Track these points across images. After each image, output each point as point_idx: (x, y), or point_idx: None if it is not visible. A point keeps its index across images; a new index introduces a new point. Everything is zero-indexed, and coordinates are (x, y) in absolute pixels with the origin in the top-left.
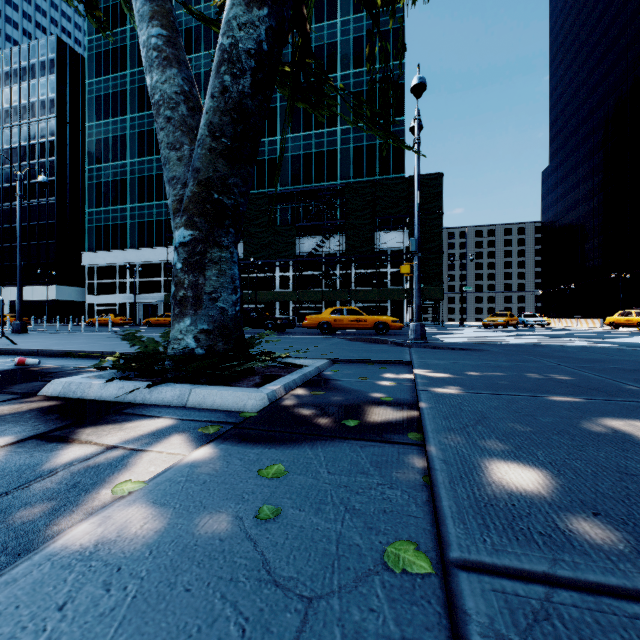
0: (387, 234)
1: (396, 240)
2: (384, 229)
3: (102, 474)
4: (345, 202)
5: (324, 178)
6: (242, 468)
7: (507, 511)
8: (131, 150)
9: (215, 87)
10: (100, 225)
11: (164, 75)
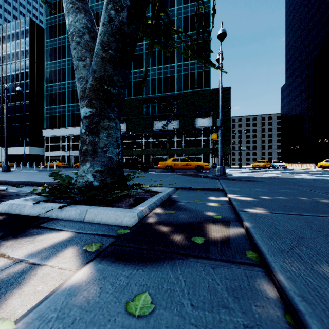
0: (201, 119)
1: (206, 122)
2: (199, 117)
3: None
4: (179, 102)
5: (168, 90)
6: (112, 298)
7: None
8: (68, 76)
9: (105, 18)
10: (52, 115)
11: (76, 17)
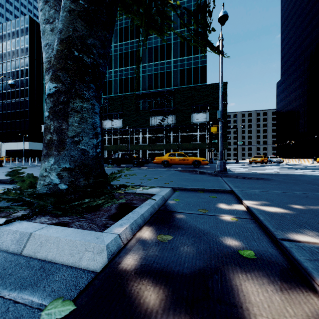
0: (197, 114)
1: (202, 118)
2: (196, 112)
3: None
4: (175, 98)
5: (164, 86)
6: None
7: None
8: None
9: None
10: None
11: None
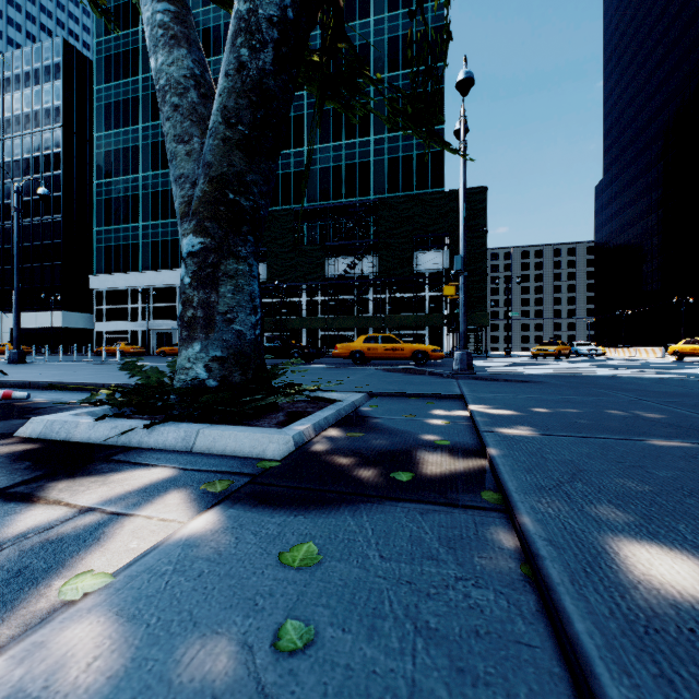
0: (425, 254)
1: (435, 261)
2: (422, 249)
3: (63, 553)
4: (379, 219)
5: (356, 193)
6: (256, 549)
7: (688, 645)
8: (144, 163)
9: (230, 63)
10: (110, 245)
11: (171, 56)
